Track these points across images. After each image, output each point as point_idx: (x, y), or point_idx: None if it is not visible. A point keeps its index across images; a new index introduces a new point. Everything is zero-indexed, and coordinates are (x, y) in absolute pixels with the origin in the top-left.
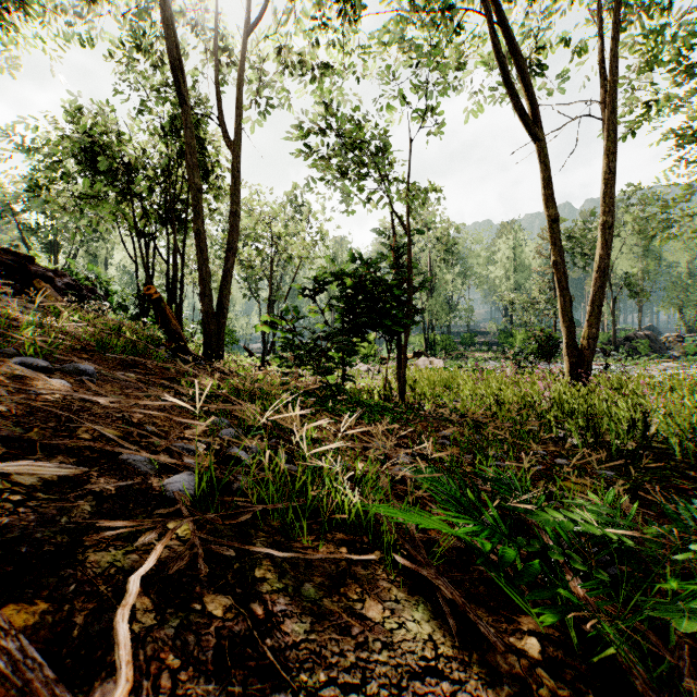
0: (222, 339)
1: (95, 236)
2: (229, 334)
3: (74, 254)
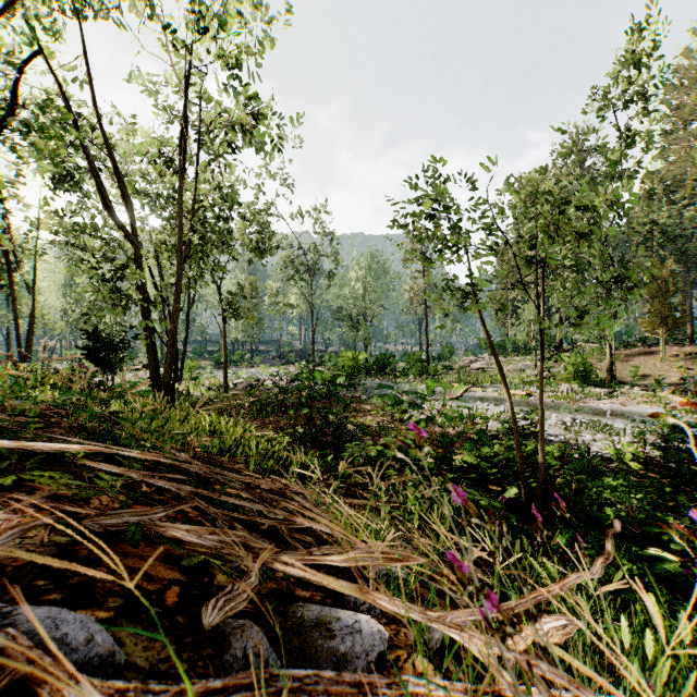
0: None
1: None
2: None
3: None
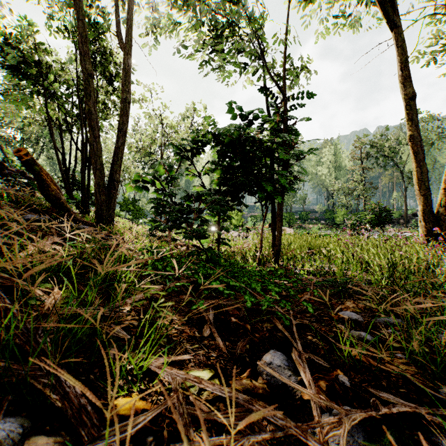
0: (112, 207)
1: (51, 146)
2: (139, 211)
3: (37, 157)
